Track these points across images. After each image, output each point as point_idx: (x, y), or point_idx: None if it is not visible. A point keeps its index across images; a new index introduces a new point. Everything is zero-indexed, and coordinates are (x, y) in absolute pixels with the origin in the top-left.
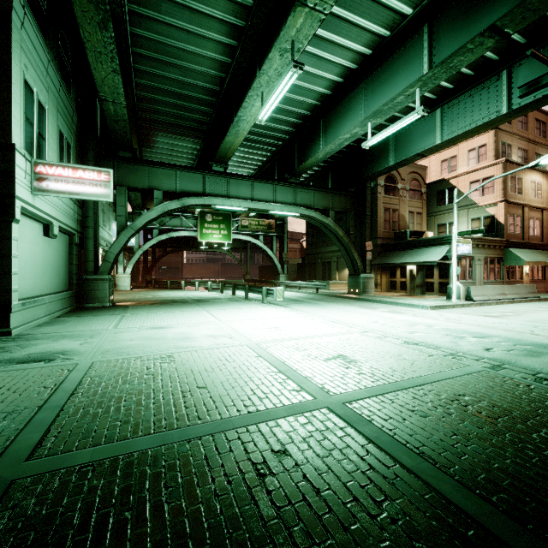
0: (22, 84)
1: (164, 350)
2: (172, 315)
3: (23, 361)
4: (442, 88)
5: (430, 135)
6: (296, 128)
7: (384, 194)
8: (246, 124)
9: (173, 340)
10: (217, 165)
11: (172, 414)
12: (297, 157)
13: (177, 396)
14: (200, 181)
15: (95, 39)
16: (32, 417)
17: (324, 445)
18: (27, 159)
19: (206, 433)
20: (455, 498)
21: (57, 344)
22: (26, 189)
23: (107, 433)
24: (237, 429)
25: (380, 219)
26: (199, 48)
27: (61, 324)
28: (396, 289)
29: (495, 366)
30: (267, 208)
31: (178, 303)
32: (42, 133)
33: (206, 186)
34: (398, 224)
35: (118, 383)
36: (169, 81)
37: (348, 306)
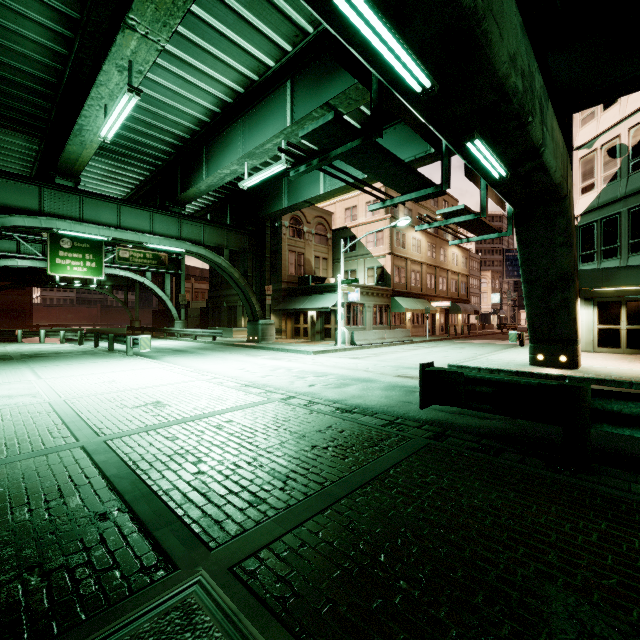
0: None
1: None
2: None
3: None
4: None
5: (316, 184)
6: (177, 149)
7: (290, 236)
8: (93, 135)
9: None
10: (62, 177)
11: None
12: (180, 184)
13: None
14: (35, 196)
15: None
16: None
17: (41, 474)
18: None
19: None
20: (123, 487)
21: None
22: None
23: None
24: None
25: (285, 262)
26: (13, 24)
27: None
28: (300, 336)
29: (290, 397)
30: (140, 240)
31: None
32: None
33: (45, 202)
34: (304, 269)
35: None
36: None
37: (234, 354)
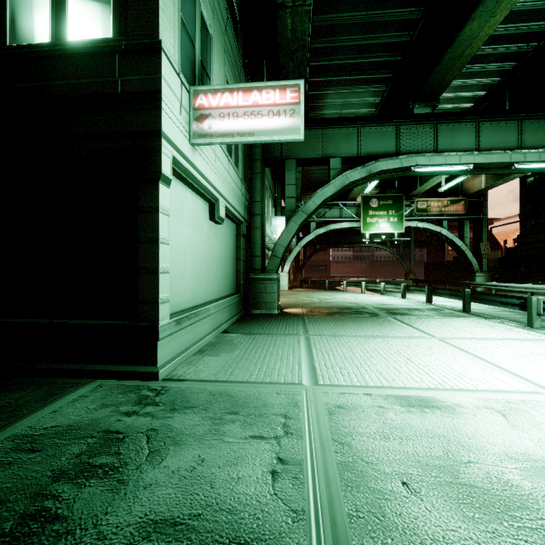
0: None
1: None
2: (390, 348)
3: None
4: None
5: None
6: None
7: None
8: None
9: None
10: (419, 105)
11: None
12: None
13: None
14: (392, 137)
15: None
16: None
17: None
18: (183, 85)
19: None
20: None
21: (219, 453)
22: (181, 132)
23: None
24: None
25: None
26: None
27: (227, 350)
28: None
29: None
30: (510, 160)
31: (365, 315)
32: (205, 66)
33: (401, 142)
34: None
35: None
36: None
37: None
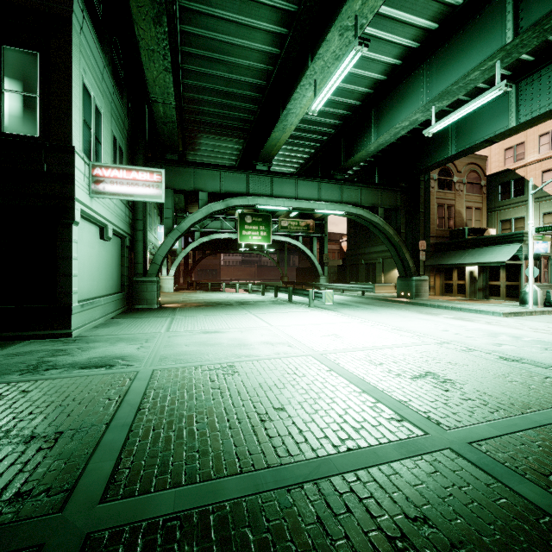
0: (81, 88)
1: (223, 359)
2: (220, 318)
3: (85, 366)
4: (519, 62)
5: (501, 118)
6: (344, 120)
7: (438, 189)
8: (294, 118)
9: (229, 347)
10: (260, 164)
11: (255, 446)
12: (344, 152)
13: (254, 419)
14: (244, 181)
15: (149, 37)
16: (101, 438)
17: (477, 514)
18: (86, 162)
19: (306, 478)
20: None
21: (115, 348)
22: (84, 192)
23: (186, 468)
24: (344, 475)
25: (433, 216)
26: (247, 40)
27: (115, 325)
28: (452, 293)
29: None
30: (312, 207)
31: (223, 306)
32: (98, 137)
33: (250, 186)
34: (454, 221)
35: (184, 397)
36: (216, 79)
37: (404, 311)
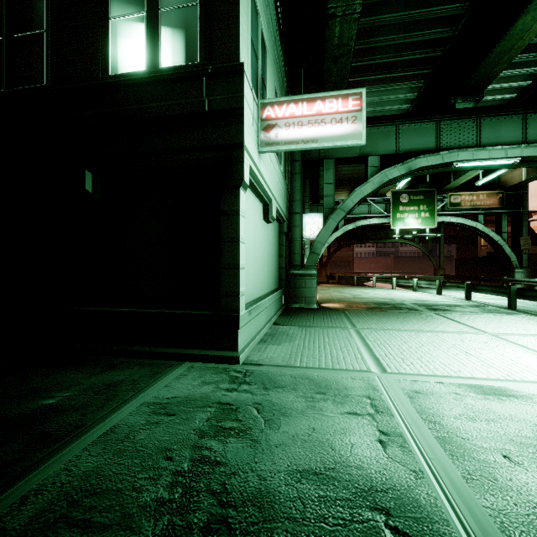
0: None
1: None
2: (444, 342)
3: None
4: None
5: None
6: None
7: None
8: None
9: None
10: (462, 100)
11: None
12: None
13: None
14: (431, 133)
15: None
16: None
17: None
18: (254, 99)
19: None
20: None
21: (325, 424)
22: (252, 142)
23: None
24: None
25: None
26: None
27: (287, 340)
28: None
29: None
30: None
31: (405, 310)
32: (263, 78)
33: (441, 137)
34: None
35: None
36: None
37: None
